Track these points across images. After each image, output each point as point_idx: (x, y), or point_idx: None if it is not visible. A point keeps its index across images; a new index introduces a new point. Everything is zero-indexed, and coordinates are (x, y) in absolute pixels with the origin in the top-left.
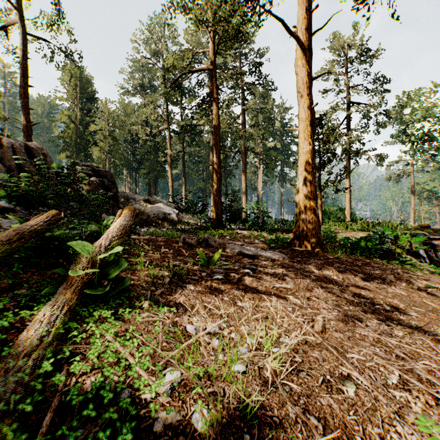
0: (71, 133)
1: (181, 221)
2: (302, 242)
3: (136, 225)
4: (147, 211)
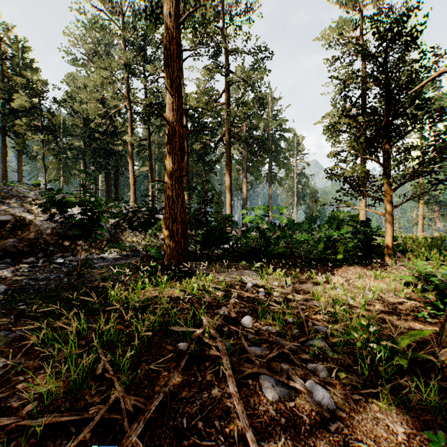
0: None
1: (119, 238)
2: None
3: None
4: (39, 222)
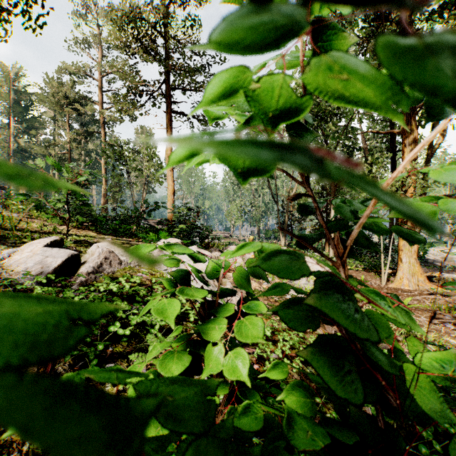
0: None
1: None
2: None
3: None
4: None
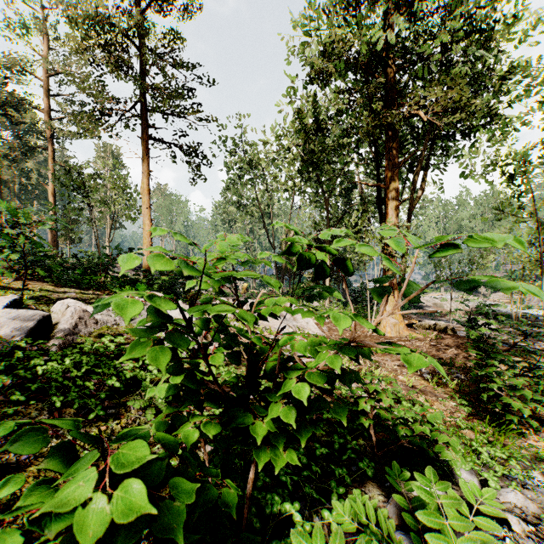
0: None
1: None
2: None
3: None
4: None
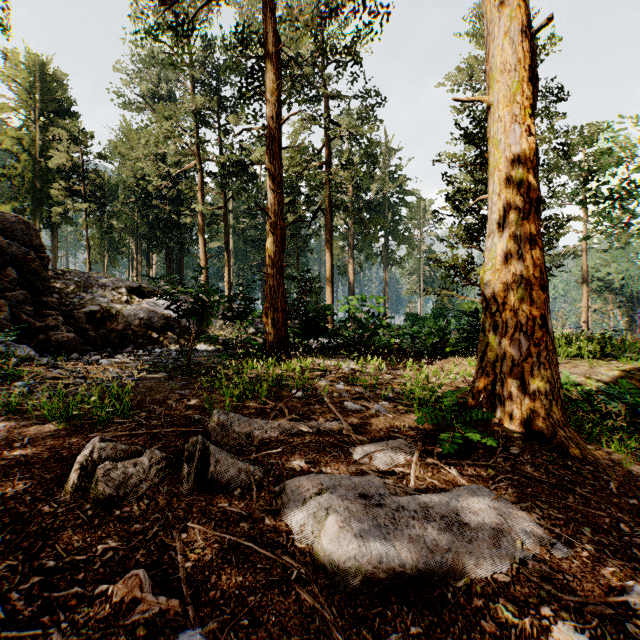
0: (23, 169)
1: (206, 331)
2: (510, 410)
3: (85, 347)
4: (126, 312)
